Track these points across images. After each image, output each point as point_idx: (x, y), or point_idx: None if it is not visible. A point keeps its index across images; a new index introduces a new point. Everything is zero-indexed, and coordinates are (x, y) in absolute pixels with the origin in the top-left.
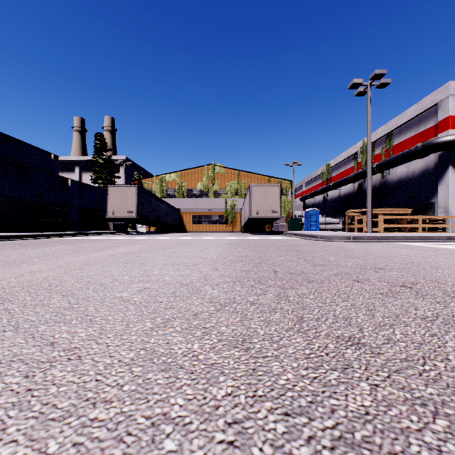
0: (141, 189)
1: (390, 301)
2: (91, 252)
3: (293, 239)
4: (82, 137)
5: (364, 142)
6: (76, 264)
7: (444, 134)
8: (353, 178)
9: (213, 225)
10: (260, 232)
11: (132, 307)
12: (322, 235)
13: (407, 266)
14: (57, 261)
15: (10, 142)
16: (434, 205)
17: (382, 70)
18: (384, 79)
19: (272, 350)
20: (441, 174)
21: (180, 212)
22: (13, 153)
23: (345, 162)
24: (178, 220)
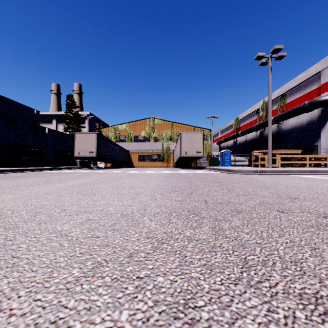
0: (100, 135)
1: (326, 235)
2: (55, 183)
3: (213, 172)
4: (57, 98)
5: (264, 101)
6: (37, 194)
7: (325, 94)
8: (256, 127)
9: (153, 162)
10: (188, 167)
11: (66, 244)
12: (235, 170)
13: (315, 196)
14: (23, 192)
15: (3, 101)
16: (317, 147)
17: (279, 46)
18: (281, 53)
19: (225, 324)
20: (323, 124)
21: (129, 153)
22: (6, 109)
23: (250, 116)
24: (128, 158)
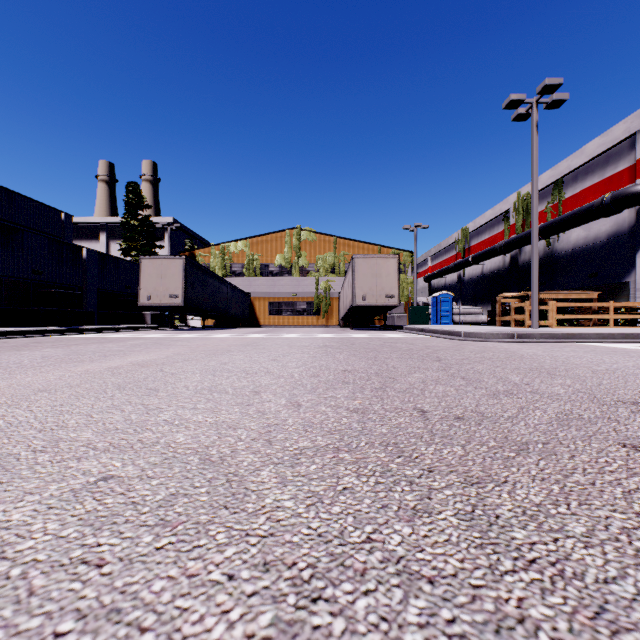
0: (191, 262)
1: None
2: (81, 363)
3: (421, 337)
4: (110, 190)
5: (520, 195)
6: (22, 390)
7: None
8: (504, 247)
9: (299, 316)
10: (367, 326)
11: None
12: (467, 332)
13: None
14: None
15: None
16: (628, 287)
17: (556, 79)
18: (558, 94)
19: None
20: None
21: (250, 298)
22: (3, 210)
23: (490, 225)
24: (248, 310)
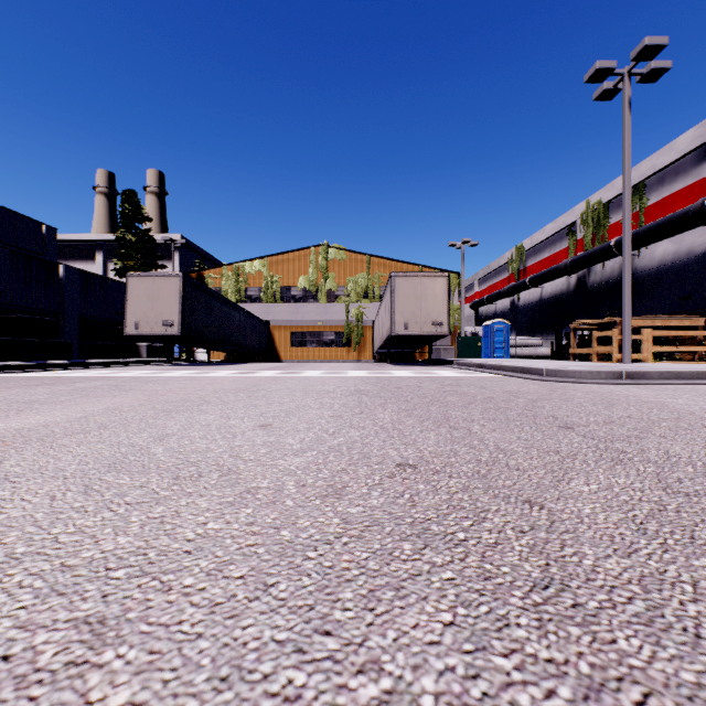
0: (191, 282)
1: None
2: None
3: (485, 376)
4: (110, 204)
5: (589, 204)
6: None
7: None
8: (570, 266)
9: (326, 348)
10: (407, 360)
11: None
12: (553, 369)
13: None
14: None
15: None
16: None
17: (658, 38)
18: (657, 62)
19: None
20: None
21: (269, 327)
22: None
23: (551, 241)
24: (266, 341)
